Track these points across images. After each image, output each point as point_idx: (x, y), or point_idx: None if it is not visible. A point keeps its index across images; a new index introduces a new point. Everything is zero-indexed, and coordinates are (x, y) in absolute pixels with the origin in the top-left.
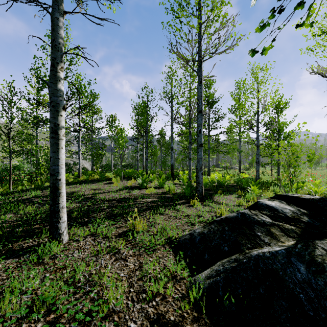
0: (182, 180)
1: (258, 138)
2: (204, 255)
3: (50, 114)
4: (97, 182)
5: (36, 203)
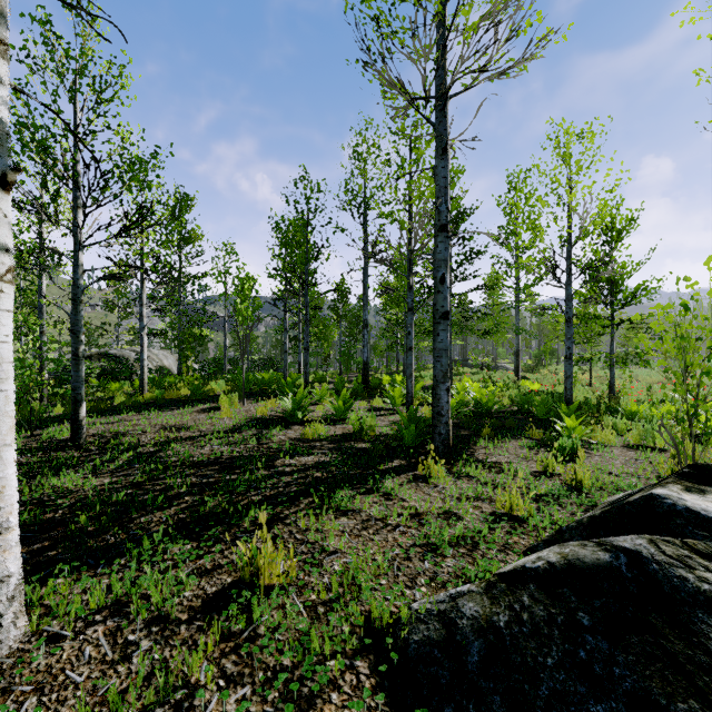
0: (391, 400)
1: (571, 300)
2: None
3: None
4: (183, 407)
5: None
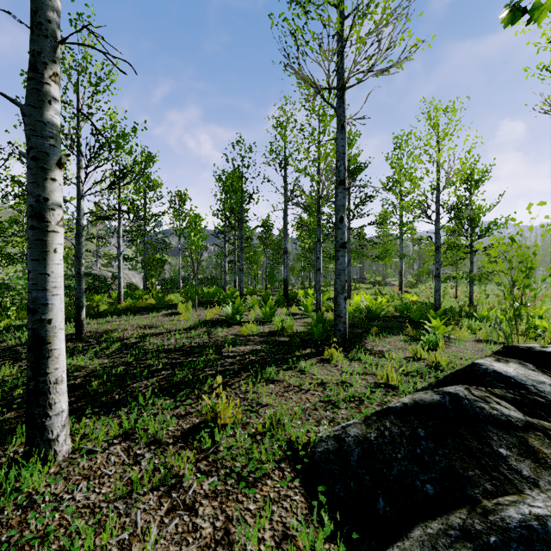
0: (305, 308)
1: (439, 233)
2: (376, 501)
3: (27, 175)
4: (151, 312)
5: (24, 358)
